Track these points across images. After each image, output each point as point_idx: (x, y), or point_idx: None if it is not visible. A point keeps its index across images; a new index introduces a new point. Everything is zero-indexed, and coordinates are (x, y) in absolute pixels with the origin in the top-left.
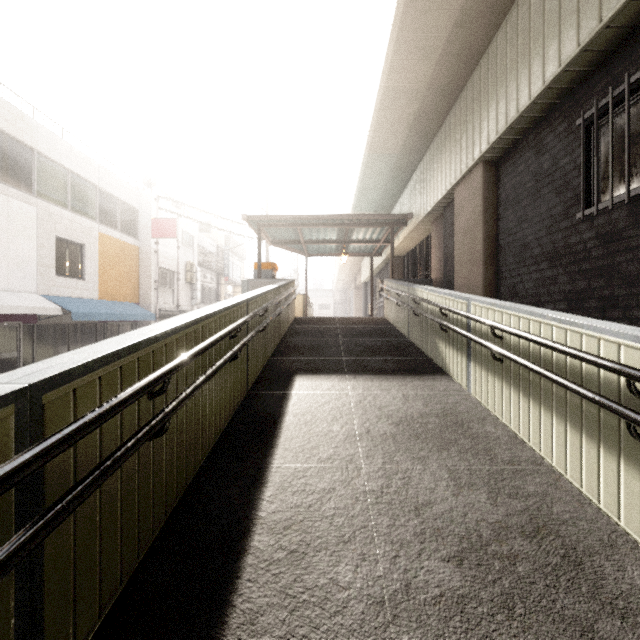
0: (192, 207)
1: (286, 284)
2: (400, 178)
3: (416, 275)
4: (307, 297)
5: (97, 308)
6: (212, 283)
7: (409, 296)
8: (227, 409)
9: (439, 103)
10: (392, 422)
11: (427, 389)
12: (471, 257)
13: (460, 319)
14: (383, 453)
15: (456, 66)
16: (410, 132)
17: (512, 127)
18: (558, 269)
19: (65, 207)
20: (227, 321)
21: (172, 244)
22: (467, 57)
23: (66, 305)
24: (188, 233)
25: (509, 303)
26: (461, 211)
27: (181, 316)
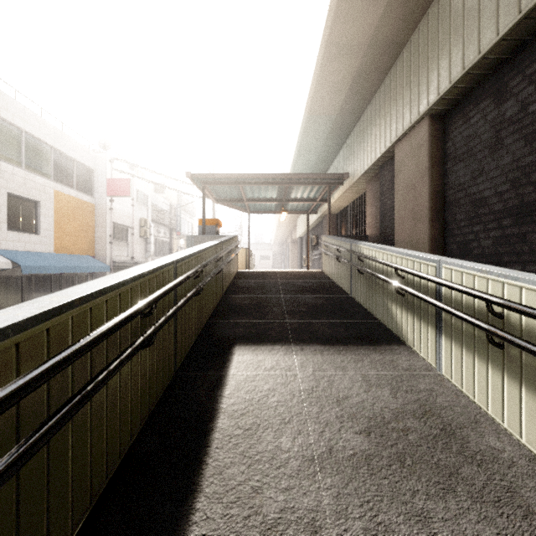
0: (144, 168)
1: (228, 240)
2: (336, 140)
3: (349, 231)
4: (249, 250)
5: (50, 261)
6: (165, 237)
7: (353, 253)
8: (137, 415)
9: (380, 60)
10: (359, 429)
11: (388, 366)
12: (415, 213)
13: (424, 283)
14: (359, 503)
15: (402, 16)
16: (349, 92)
17: (470, 72)
18: (529, 226)
19: (18, 165)
20: (137, 295)
21: (127, 202)
22: (415, 5)
23: (17, 259)
24: (142, 192)
25: (506, 269)
26: (403, 168)
27: (36, 301)
